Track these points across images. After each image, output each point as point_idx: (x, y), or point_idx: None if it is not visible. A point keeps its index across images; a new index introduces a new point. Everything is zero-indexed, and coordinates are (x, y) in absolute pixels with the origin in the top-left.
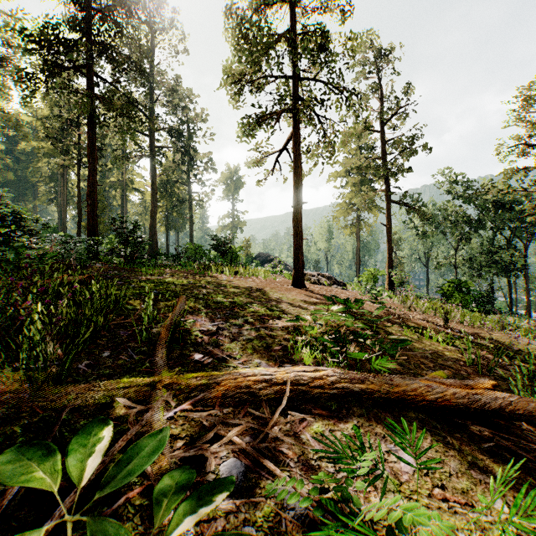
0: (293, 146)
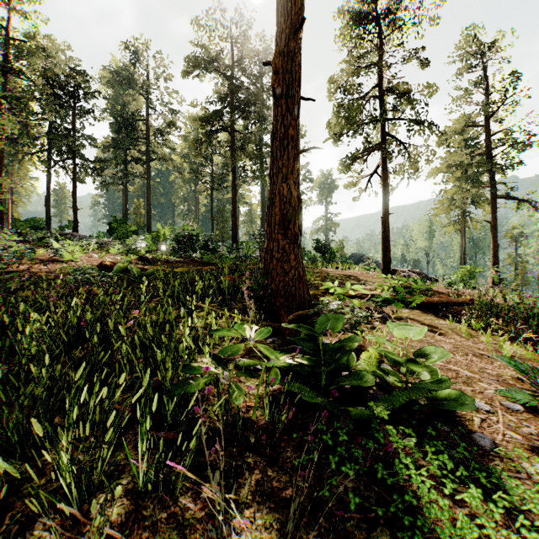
0: (382, 171)
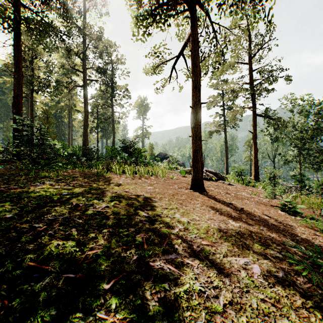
0: (192, 45)
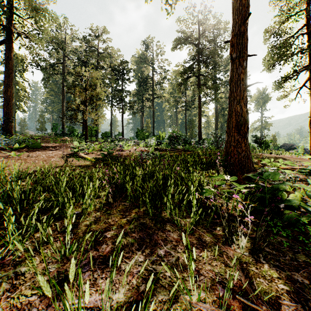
0: (309, 84)
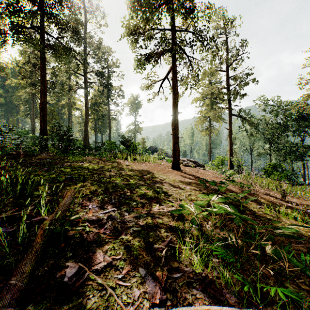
0: (172, 75)
